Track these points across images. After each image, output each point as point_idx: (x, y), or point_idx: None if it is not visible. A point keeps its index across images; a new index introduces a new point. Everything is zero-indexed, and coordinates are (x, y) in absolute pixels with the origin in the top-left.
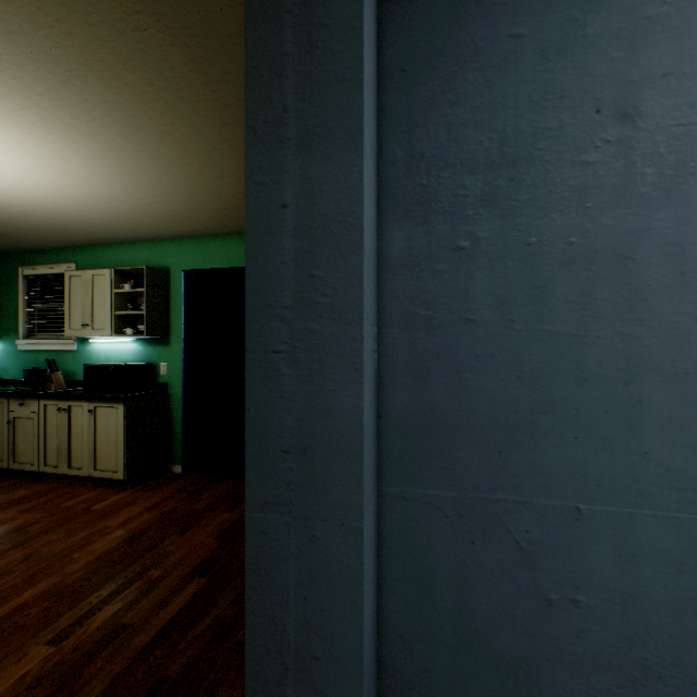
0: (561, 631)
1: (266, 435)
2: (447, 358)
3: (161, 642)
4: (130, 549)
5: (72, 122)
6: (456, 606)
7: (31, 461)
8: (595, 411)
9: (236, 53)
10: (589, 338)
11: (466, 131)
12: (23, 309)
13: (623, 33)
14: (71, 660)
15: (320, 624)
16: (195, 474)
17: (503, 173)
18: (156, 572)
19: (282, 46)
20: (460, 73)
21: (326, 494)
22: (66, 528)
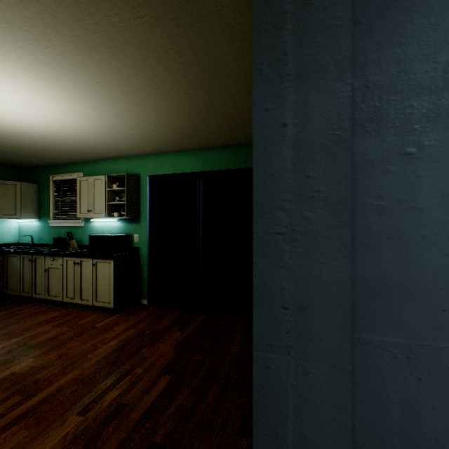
0: None
1: (269, 294)
2: (396, 238)
3: (148, 418)
4: (121, 353)
5: (90, 82)
6: (404, 426)
7: (58, 294)
8: None
9: (200, 29)
10: None
11: (413, 64)
12: (52, 201)
13: None
14: (93, 426)
15: (314, 439)
16: (156, 305)
17: (446, 95)
18: (139, 370)
19: (282, 6)
20: (407, 20)
21: (318, 342)
22: (82, 338)
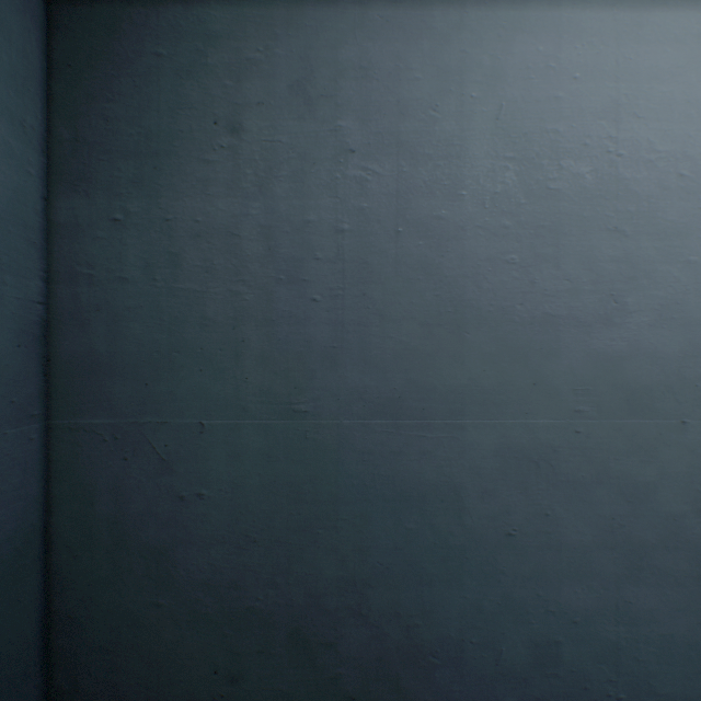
0: (191, 519)
1: None
2: (106, 310)
3: None
4: None
5: None
6: (114, 513)
7: None
8: (214, 349)
9: None
10: (211, 294)
11: (121, 124)
12: None
13: (233, 67)
14: None
15: None
16: None
17: (150, 162)
18: None
19: None
20: (116, 76)
21: None
22: None
